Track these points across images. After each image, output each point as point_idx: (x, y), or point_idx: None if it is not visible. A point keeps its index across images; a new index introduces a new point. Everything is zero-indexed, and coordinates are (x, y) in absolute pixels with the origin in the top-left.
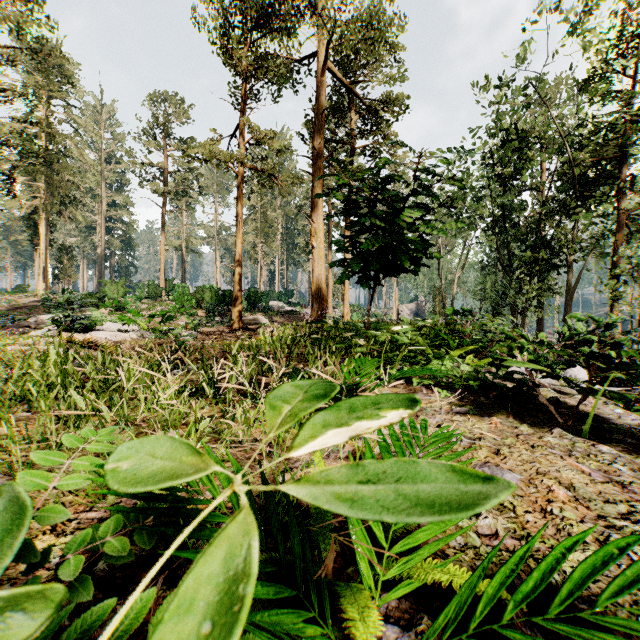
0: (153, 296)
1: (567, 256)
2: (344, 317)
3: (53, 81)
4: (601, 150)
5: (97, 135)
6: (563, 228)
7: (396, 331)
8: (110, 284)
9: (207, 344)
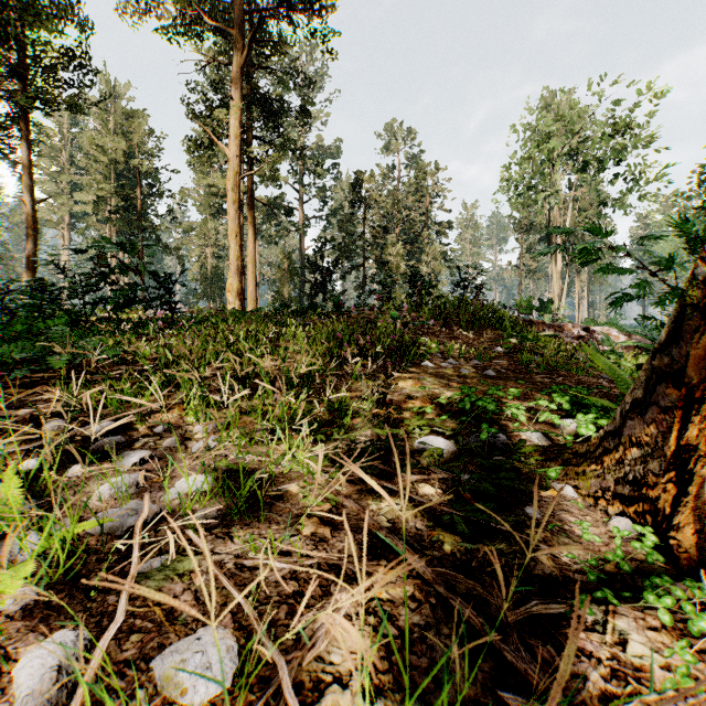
0: None
1: None
2: None
3: None
4: None
5: None
6: None
7: None
8: None
9: None
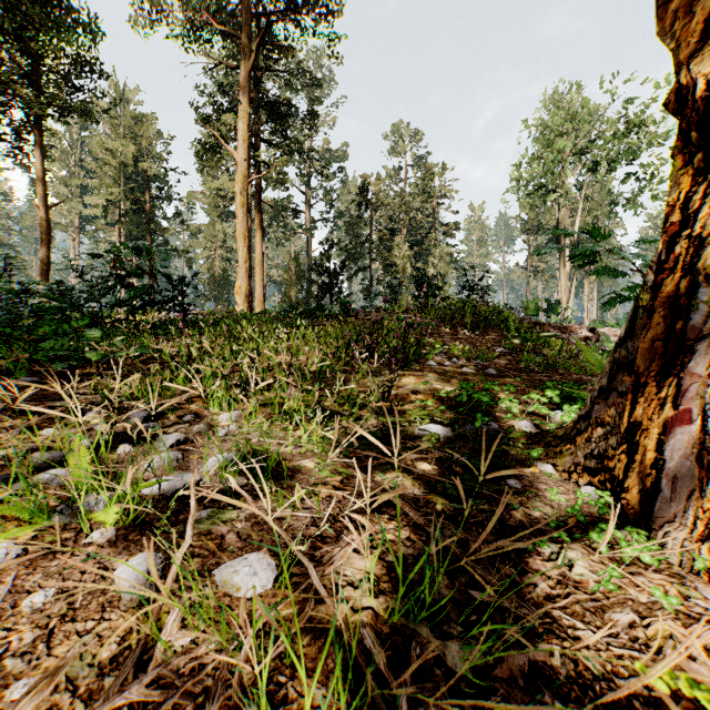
0: None
1: None
2: None
3: None
4: None
5: None
6: None
7: None
8: None
9: None
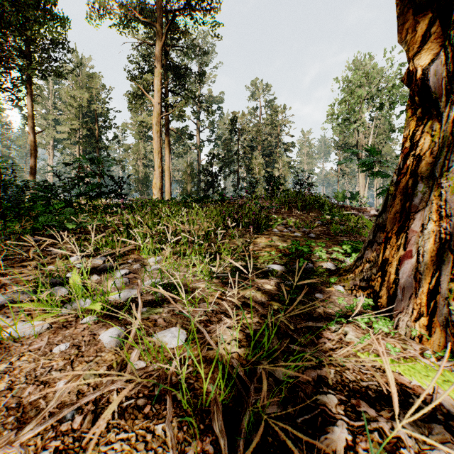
0: None
1: None
2: None
3: None
4: None
5: None
6: None
7: None
8: None
9: None
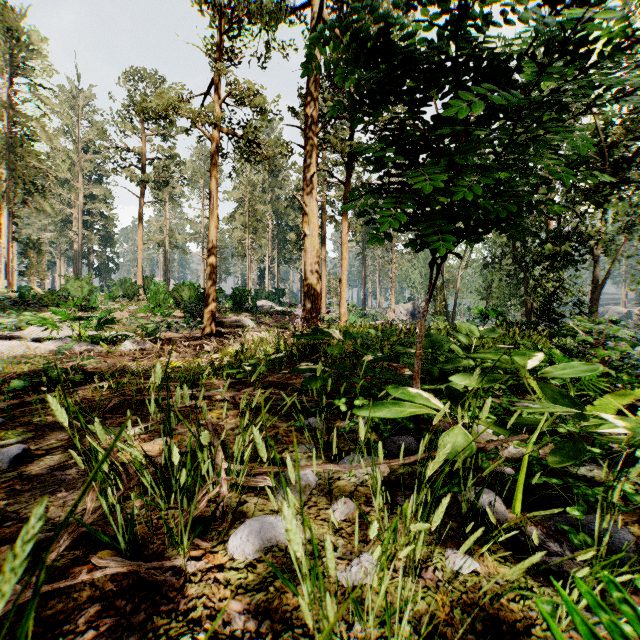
0: (128, 295)
1: (593, 249)
2: (341, 318)
3: (17, 56)
4: (638, 126)
5: (68, 118)
6: (590, 217)
7: (549, 375)
8: (73, 280)
9: (128, 367)
